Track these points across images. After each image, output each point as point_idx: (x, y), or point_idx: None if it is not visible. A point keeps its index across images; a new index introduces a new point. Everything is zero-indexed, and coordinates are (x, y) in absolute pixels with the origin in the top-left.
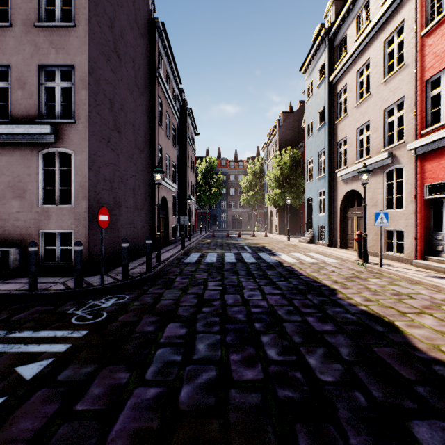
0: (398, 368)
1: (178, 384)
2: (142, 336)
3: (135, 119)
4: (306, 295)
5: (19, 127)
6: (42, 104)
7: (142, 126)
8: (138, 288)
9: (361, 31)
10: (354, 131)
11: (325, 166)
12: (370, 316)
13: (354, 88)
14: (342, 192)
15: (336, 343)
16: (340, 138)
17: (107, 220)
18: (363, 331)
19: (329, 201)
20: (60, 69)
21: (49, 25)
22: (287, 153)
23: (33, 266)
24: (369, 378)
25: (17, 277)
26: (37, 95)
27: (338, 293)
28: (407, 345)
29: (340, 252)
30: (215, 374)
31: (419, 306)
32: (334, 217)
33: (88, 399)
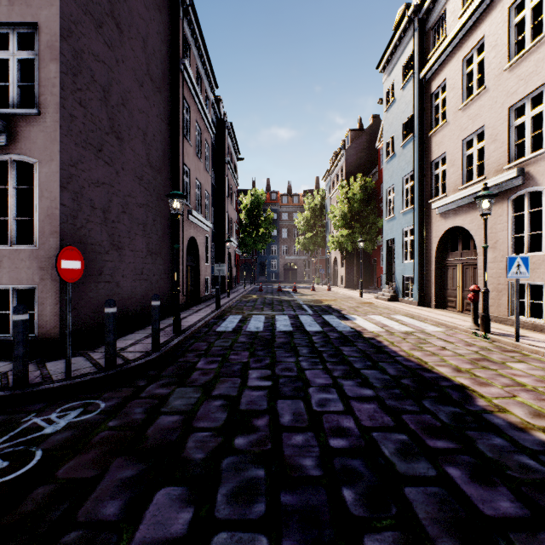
0: None
1: None
2: (83, 543)
3: (148, 125)
4: (421, 402)
5: None
6: None
7: (158, 136)
8: (129, 385)
9: None
10: (458, 144)
11: (413, 195)
12: None
13: (458, 83)
14: (439, 230)
15: None
16: (436, 156)
17: (79, 269)
18: None
19: (419, 243)
20: (16, 31)
21: None
22: (357, 182)
23: None
24: None
25: None
26: None
27: (476, 397)
28: None
29: (439, 315)
30: None
31: None
32: (426, 266)
33: None
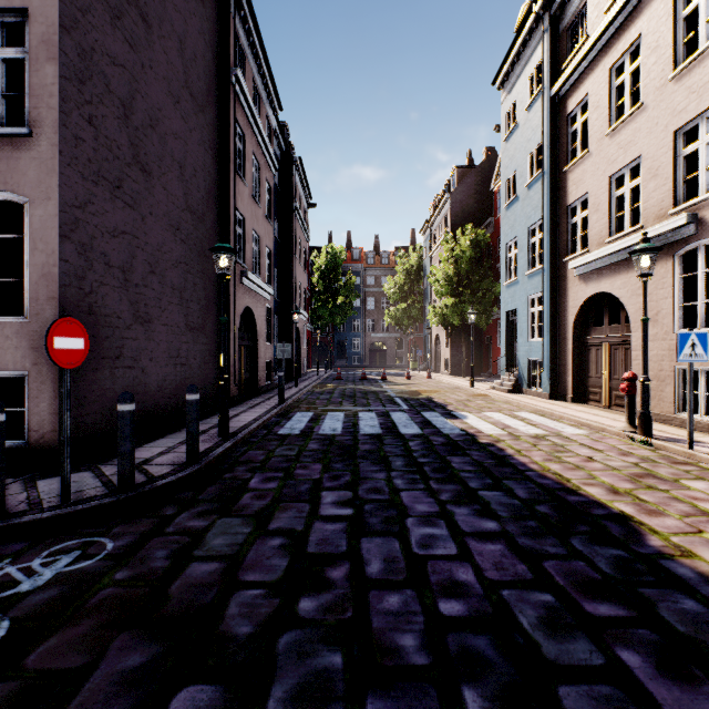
0: None
1: None
2: None
3: (186, 155)
4: (568, 541)
5: None
6: None
7: (201, 171)
8: (151, 514)
9: None
10: (604, 182)
11: (542, 251)
12: None
13: (604, 100)
14: (578, 297)
15: None
16: (573, 198)
17: (81, 350)
18: None
19: (550, 315)
20: None
21: None
22: (466, 235)
23: None
24: None
25: None
26: None
27: (646, 533)
28: None
29: (579, 412)
30: None
31: None
32: (560, 346)
33: None
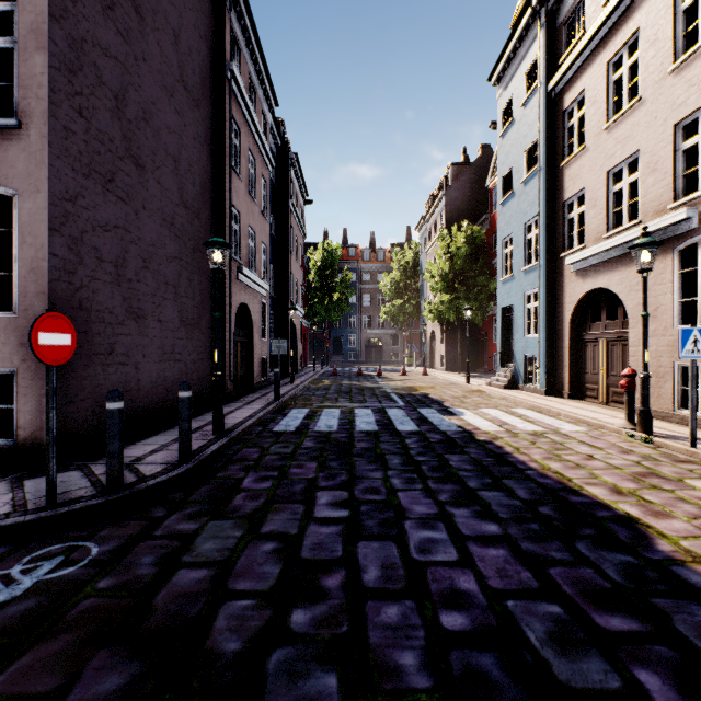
0: None
1: None
2: None
3: (181, 150)
4: (573, 545)
5: None
6: None
7: (196, 166)
8: (140, 516)
9: None
10: (601, 177)
11: (539, 247)
12: None
13: (601, 95)
14: (575, 293)
15: None
16: (570, 194)
17: (68, 346)
18: None
19: (547, 311)
20: None
21: None
22: (461, 231)
23: None
24: None
25: None
26: None
27: (654, 536)
28: None
29: (576, 408)
30: None
31: None
32: (556, 342)
33: None
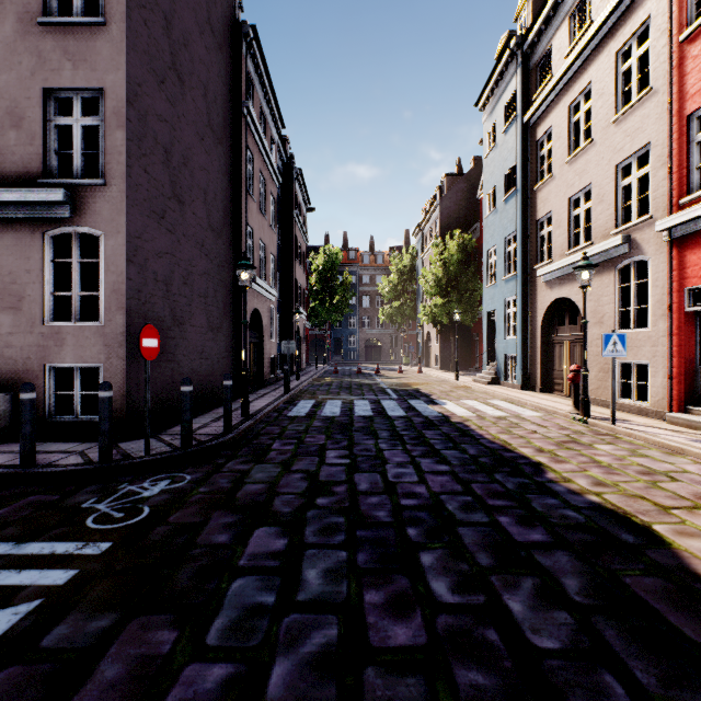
0: (676, 621)
1: (267, 655)
2: (208, 554)
3: (209, 183)
4: (493, 475)
5: (11, 192)
6: (51, 154)
7: (219, 194)
8: (208, 462)
9: (577, 39)
10: (564, 202)
11: (516, 259)
12: (609, 514)
13: (564, 132)
14: (545, 301)
15: (554, 567)
16: (541, 214)
17: (156, 347)
18: (599, 543)
19: (523, 316)
20: (80, 96)
21: (62, 21)
22: (454, 239)
23: (28, 425)
24: (626, 643)
25: (6, 441)
26: (41, 139)
27: (548, 471)
28: (684, 571)
29: (542, 399)
30: (338, 633)
31: (690, 496)
32: (531, 343)
33: (92, 691)
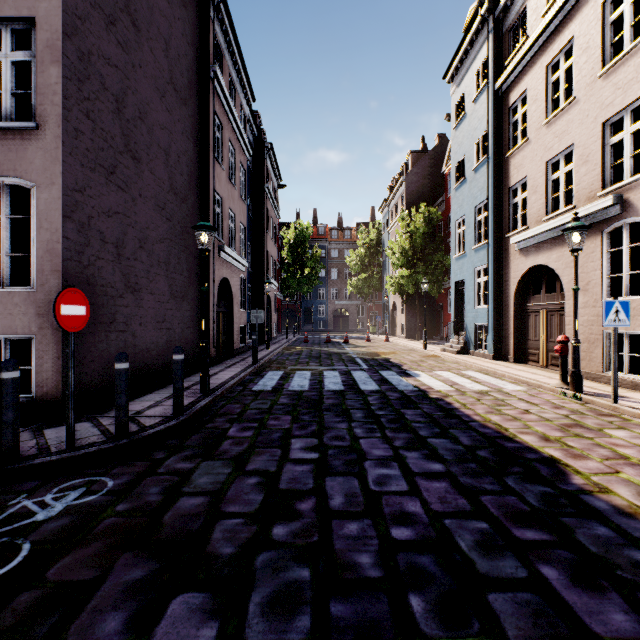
0: None
1: None
2: None
3: (171, 143)
4: (503, 480)
5: None
6: None
7: (183, 157)
8: (144, 458)
9: None
10: (541, 166)
11: (487, 228)
12: None
13: (541, 94)
14: (518, 269)
15: None
16: (514, 181)
17: (83, 316)
18: None
19: (494, 285)
20: (9, 28)
21: None
22: (420, 213)
23: None
24: None
25: None
26: None
27: (570, 473)
28: None
29: (519, 371)
30: None
31: None
32: (503, 312)
33: None
